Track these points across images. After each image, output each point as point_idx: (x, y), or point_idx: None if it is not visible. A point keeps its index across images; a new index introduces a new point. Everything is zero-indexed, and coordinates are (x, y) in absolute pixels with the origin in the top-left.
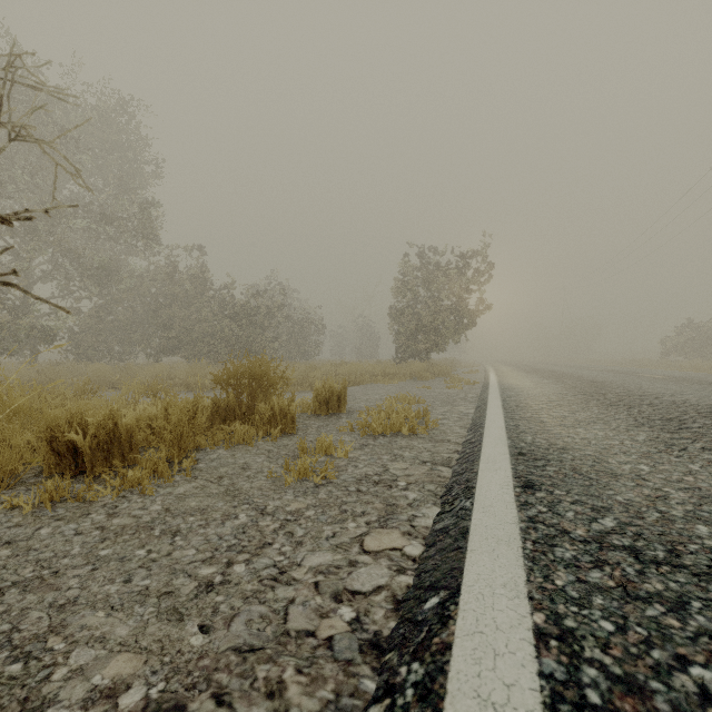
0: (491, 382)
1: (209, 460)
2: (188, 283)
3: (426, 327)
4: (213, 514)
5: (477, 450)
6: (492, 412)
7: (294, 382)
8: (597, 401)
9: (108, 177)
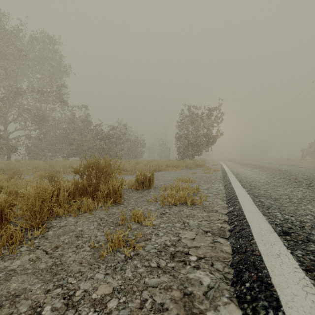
0: (226, 170)
1: (58, 227)
2: (81, 123)
3: (192, 144)
4: (20, 305)
5: (245, 224)
6: (238, 189)
7: (129, 170)
8: (296, 182)
9: (43, 74)
